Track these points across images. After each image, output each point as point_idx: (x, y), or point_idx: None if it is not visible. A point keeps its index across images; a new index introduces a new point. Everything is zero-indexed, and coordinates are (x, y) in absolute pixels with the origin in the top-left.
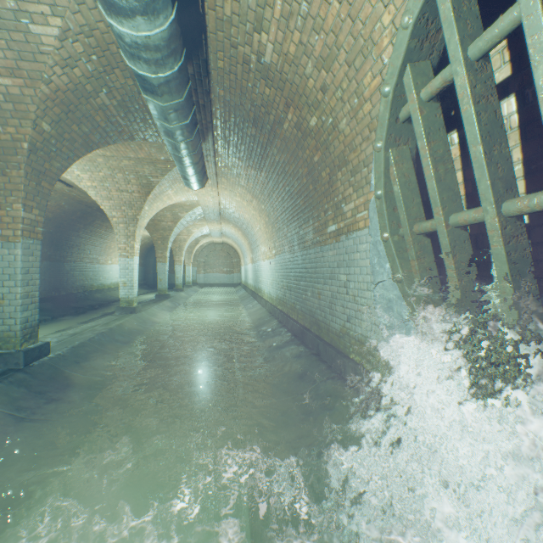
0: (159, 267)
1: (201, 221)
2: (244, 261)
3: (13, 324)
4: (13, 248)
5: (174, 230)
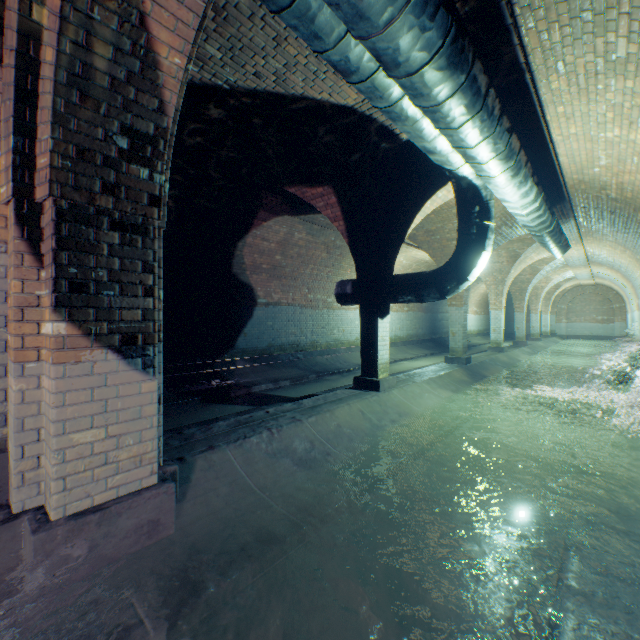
0: (516, 317)
1: (562, 267)
2: (629, 307)
3: (459, 345)
4: (459, 310)
5: (531, 281)
